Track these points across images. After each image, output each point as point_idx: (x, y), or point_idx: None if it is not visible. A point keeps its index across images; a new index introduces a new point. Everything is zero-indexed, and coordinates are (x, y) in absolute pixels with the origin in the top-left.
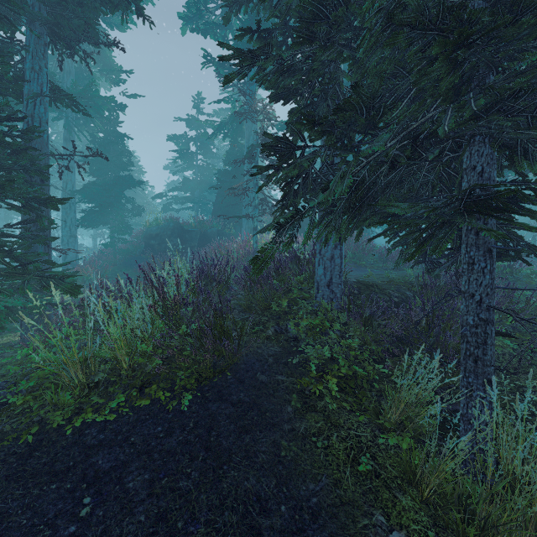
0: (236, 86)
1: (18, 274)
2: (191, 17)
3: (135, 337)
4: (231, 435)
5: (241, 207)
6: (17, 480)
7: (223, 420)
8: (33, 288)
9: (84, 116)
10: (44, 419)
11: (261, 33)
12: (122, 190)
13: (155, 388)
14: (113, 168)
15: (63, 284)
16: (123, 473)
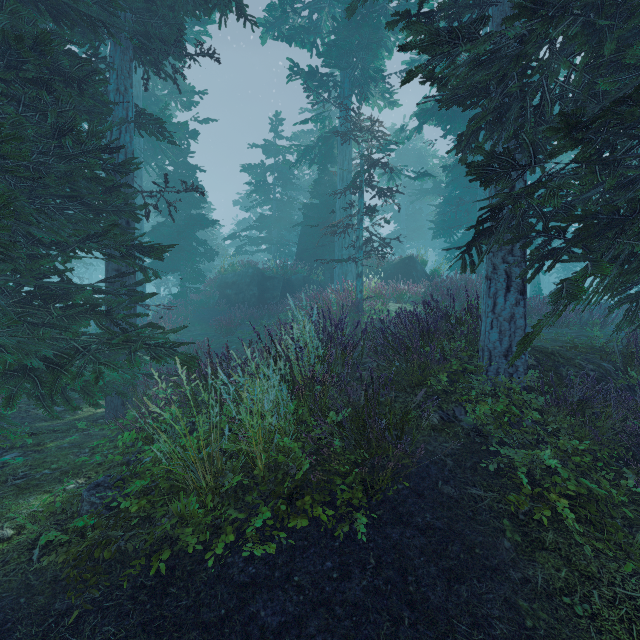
0: (326, 102)
1: (122, 342)
2: (273, 22)
3: (266, 425)
4: (436, 582)
5: (331, 248)
6: (157, 632)
7: (416, 557)
8: (124, 353)
9: (153, 147)
10: (169, 535)
11: (420, 18)
12: (194, 231)
13: (310, 502)
14: (184, 205)
15: (175, 354)
16: (301, 637)
